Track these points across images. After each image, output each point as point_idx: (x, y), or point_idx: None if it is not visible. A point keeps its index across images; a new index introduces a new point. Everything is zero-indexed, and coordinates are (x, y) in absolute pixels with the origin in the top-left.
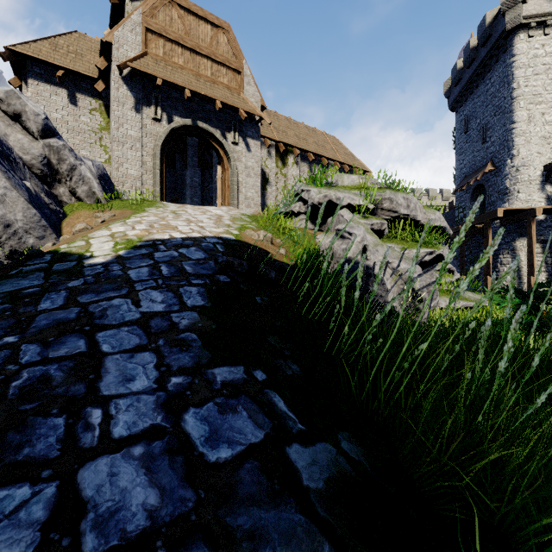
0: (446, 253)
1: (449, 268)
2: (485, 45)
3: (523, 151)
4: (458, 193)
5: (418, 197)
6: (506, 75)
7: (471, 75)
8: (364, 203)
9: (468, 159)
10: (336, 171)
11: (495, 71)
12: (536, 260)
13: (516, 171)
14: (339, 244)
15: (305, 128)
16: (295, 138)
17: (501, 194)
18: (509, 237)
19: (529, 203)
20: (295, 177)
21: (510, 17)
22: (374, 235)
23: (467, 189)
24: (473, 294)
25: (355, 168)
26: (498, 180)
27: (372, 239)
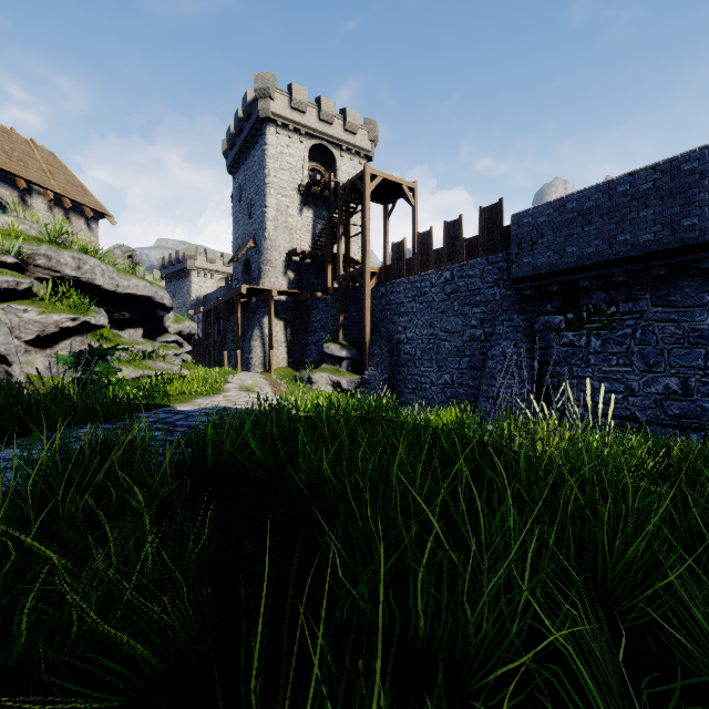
0: (100, 320)
1: (177, 340)
2: (249, 121)
3: (273, 236)
4: (235, 264)
5: (212, 261)
6: (262, 159)
7: (241, 145)
8: None
9: (242, 231)
10: (49, 202)
11: (257, 151)
12: (279, 336)
13: (267, 252)
14: None
15: None
16: None
17: (259, 272)
18: (260, 314)
19: (276, 285)
20: None
21: (262, 106)
22: None
23: (240, 261)
24: (166, 364)
25: (85, 206)
26: (258, 258)
27: None
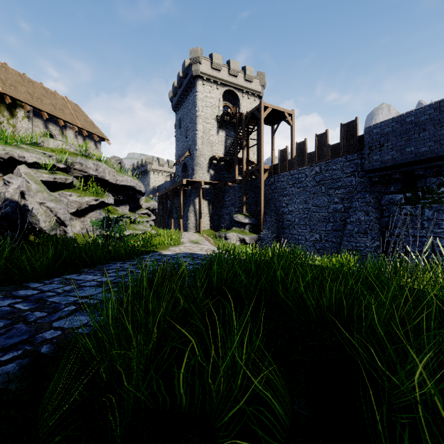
0: (110, 200)
1: (147, 213)
2: (186, 78)
3: (201, 148)
4: (177, 166)
5: (162, 165)
6: (194, 101)
7: (181, 93)
8: (51, 163)
9: (181, 146)
10: (75, 133)
11: (190, 96)
12: (205, 210)
13: (197, 158)
14: (3, 189)
15: (43, 88)
16: (27, 95)
17: (192, 171)
18: (193, 196)
19: (203, 178)
20: (26, 129)
21: (194, 69)
22: (41, 185)
23: (180, 164)
24: (144, 227)
25: (94, 134)
26: (191, 162)
27: (37, 187)
